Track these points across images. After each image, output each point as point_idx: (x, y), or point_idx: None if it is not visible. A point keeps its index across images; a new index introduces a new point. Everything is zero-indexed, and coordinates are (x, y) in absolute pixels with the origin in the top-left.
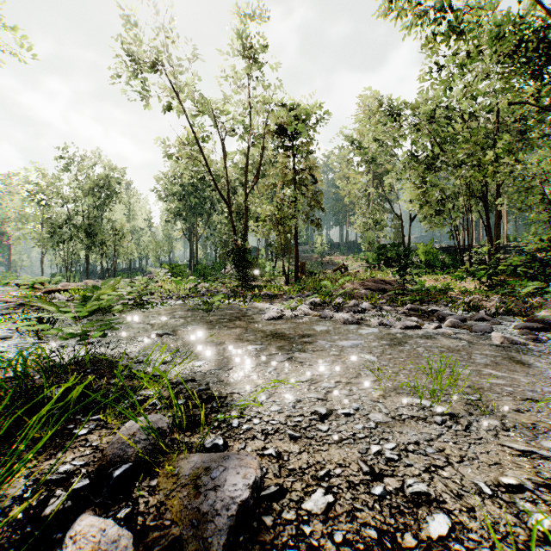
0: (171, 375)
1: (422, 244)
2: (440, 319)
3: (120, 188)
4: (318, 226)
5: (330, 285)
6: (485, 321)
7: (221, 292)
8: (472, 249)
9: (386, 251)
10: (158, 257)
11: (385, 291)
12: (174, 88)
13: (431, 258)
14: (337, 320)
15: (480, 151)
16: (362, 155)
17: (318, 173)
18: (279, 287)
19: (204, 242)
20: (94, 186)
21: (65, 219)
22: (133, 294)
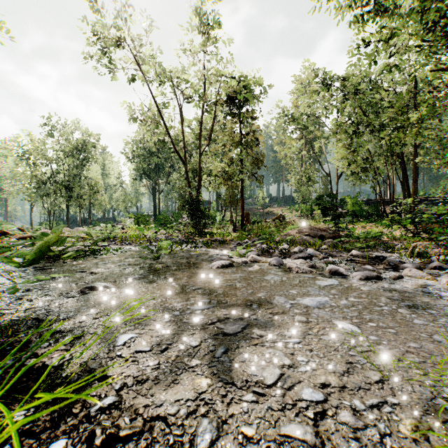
0: (74, 366)
1: (349, 196)
2: (392, 267)
3: (95, 151)
4: (261, 182)
5: (276, 232)
6: (441, 269)
7: (177, 238)
8: (398, 200)
9: (321, 202)
10: (127, 209)
11: (323, 237)
12: (137, 62)
13: (357, 209)
14: (288, 269)
15: (402, 116)
16: (297, 122)
17: (260, 137)
18: (228, 233)
19: (165, 196)
20: (73, 149)
21: (48, 177)
22: (90, 241)
